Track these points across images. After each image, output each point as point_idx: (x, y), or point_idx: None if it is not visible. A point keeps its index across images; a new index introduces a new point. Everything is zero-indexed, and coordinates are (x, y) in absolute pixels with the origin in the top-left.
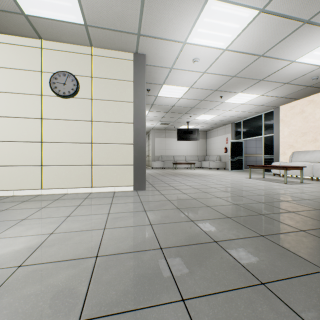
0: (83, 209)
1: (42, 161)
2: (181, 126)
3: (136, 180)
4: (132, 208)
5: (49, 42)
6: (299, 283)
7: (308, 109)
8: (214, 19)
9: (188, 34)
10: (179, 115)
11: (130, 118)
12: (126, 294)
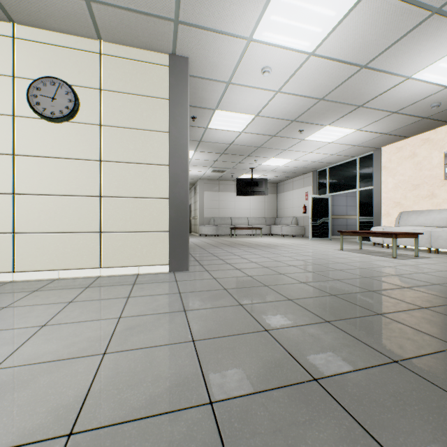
0: (75, 310)
1: (14, 226)
2: (242, 175)
3: (174, 255)
4: (162, 306)
5: (27, 29)
6: None
7: (422, 152)
8: None
9: (255, 24)
10: (240, 159)
11: (163, 157)
12: None
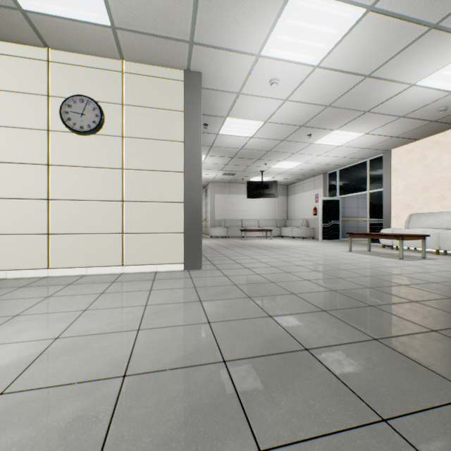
0: (108, 299)
1: (48, 228)
2: (253, 178)
3: (188, 255)
4: (181, 297)
5: (60, 53)
6: (441, 418)
7: (432, 154)
8: (301, 20)
9: (263, 42)
10: (250, 162)
11: (179, 164)
12: (168, 443)
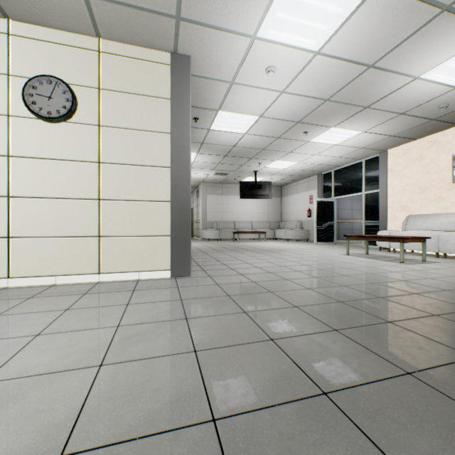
0: (72, 318)
1: (9, 230)
2: (246, 178)
3: (175, 260)
4: (163, 314)
5: (23, 25)
6: None
7: (429, 154)
8: None
9: (259, 21)
10: (243, 161)
11: (164, 159)
12: None
